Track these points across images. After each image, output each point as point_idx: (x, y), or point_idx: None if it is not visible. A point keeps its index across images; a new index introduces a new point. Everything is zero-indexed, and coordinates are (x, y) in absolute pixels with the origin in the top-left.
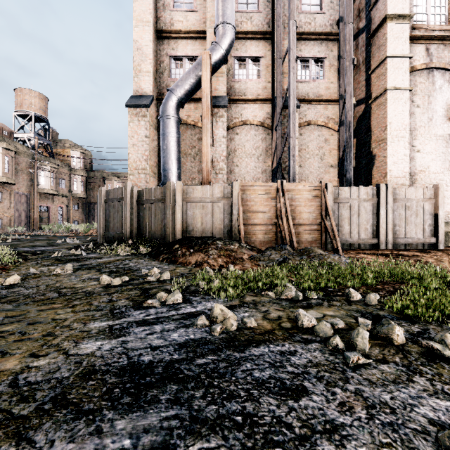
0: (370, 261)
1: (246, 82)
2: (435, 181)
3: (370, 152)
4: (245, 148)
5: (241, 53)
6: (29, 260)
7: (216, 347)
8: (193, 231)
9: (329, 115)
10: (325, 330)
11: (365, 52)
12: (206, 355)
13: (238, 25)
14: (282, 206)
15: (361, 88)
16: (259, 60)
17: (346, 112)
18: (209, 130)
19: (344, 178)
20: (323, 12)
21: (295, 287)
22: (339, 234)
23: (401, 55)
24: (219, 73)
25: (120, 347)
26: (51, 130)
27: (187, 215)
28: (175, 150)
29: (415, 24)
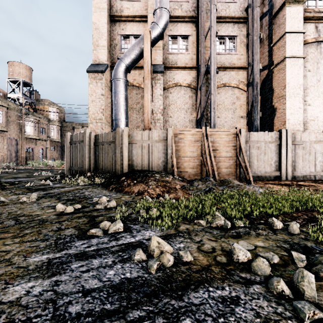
0: (277, 190)
1: (177, 54)
2: (322, 128)
3: (272, 106)
4: (176, 103)
5: (174, 32)
6: (5, 189)
7: (152, 291)
8: (136, 166)
9: (240, 79)
10: (263, 267)
11: (268, 30)
12: (141, 304)
13: (171, 11)
14: (206, 146)
15: (264, 58)
16: (187, 37)
17: (254, 75)
18: (149, 88)
19: (251, 126)
20: (235, 1)
21: (222, 215)
22: (250, 168)
23: (297, 31)
24: (157, 47)
25: (50, 291)
26: (35, 92)
27: (132, 154)
28: (123, 104)
29: (307, 8)
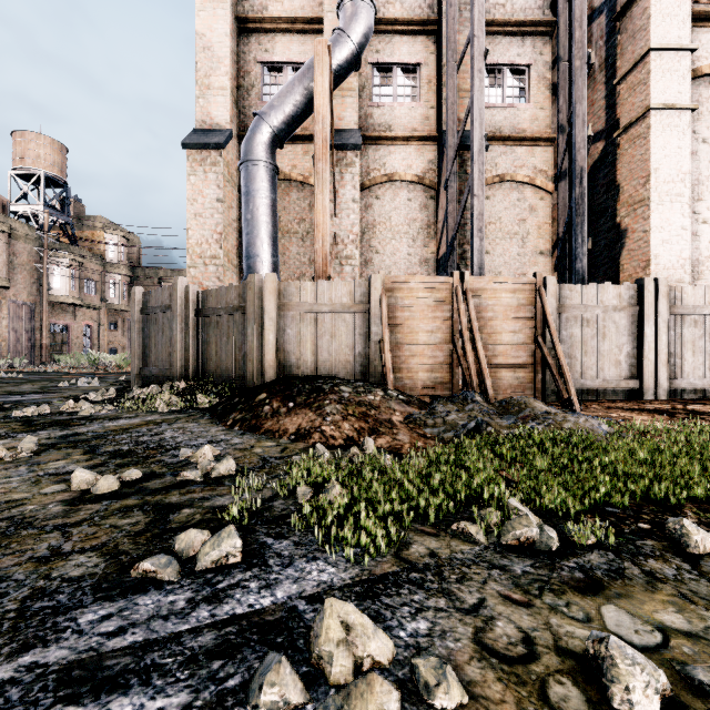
0: (645, 427)
1: (393, 108)
2: None
3: (616, 224)
4: (390, 221)
5: (384, 58)
6: None
7: None
8: (296, 366)
9: (537, 165)
10: None
11: (606, 48)
12: None
13: (379, 9)
14: (463, 319)
15: (596, 114)
16: (416, 69)
17: (575, 150)
18: (327, 182)
19: (566, 273)
20: None
21: (524, 503)
22: (569, 372)
23: (677, 45)
24: (347, 90)
25: None
26: (73, 200)
27: (286, 336)
28: (267, 221)
29: None
